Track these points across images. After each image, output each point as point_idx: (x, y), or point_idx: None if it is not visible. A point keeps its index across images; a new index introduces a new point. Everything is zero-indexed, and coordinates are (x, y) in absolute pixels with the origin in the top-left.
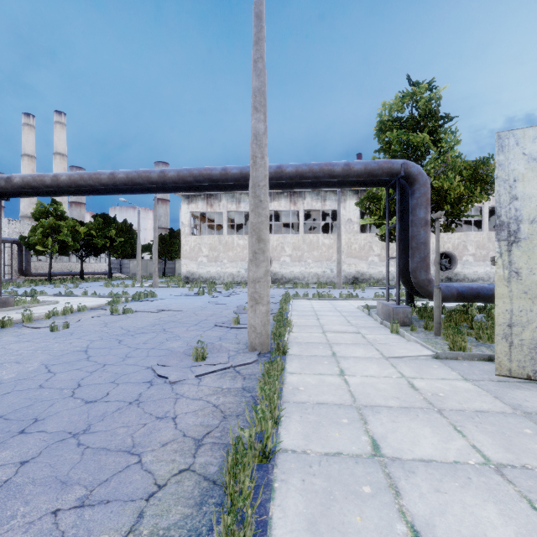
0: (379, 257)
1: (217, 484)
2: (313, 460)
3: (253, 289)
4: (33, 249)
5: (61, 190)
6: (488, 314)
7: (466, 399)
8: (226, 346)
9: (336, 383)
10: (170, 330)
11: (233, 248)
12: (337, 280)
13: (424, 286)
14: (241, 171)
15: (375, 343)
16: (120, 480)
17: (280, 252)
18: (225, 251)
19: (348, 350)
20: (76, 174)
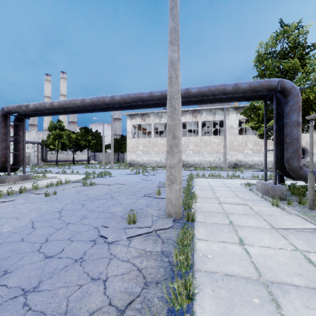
0: (252, 150)
1: None
2: None
3: (170, 172)
4: (48, 147)
5: (56, 112)
6: None
7: None
8: (151, 212)
9: (239, 253)
10: (116, 197)
11: (157, 146)
12: (224, 165)
13: (297, 171)
14: (161, 93)
15: (262, 214)
16: None
17: (186, 148)
18: (152, 147)
19: (242, 219)
20: (63, 101)
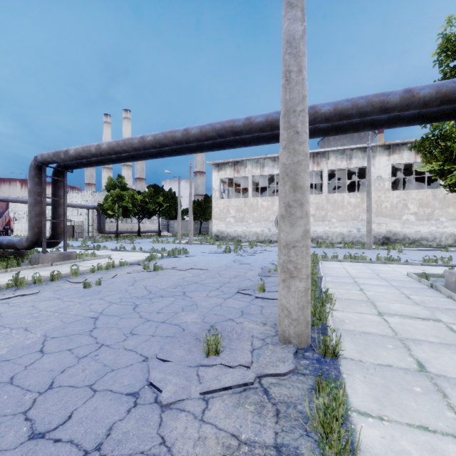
0: (416, 215)
1: None
2: None
3: (286, 256)
4: (106, 213)
5: (106, 159)
6: None
7: None
8: (249, 328)
9: None
10: (190, 294)
11: (257, 209)
12: (367, 240)
13: None
14: (266, 118)
15: None
16: None
17: None
18: (250, 212)
19: (443, 359)
20: (114, 141)
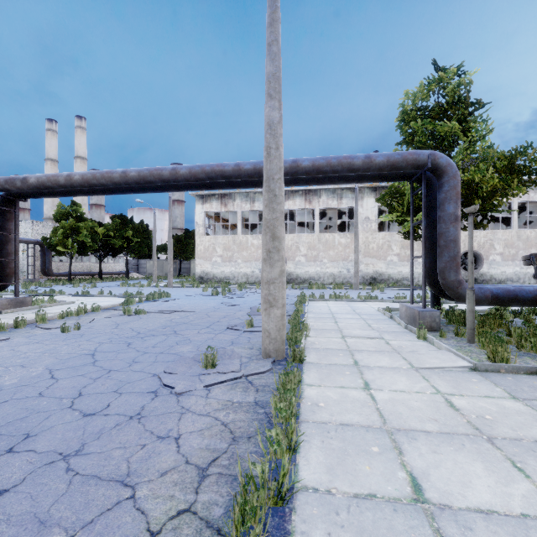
0: (398, 256)
1: (222, 535)
2: (340, 504)
3: (267, 290)
4: (55, 250)
5: (75, 190)
6: (526, 318)
7: (521, 425)
8: (239, 352)
9: (361, 399)
10: (181, 332)
11: (247, 248)
12: (354, 281)
13: (454, 288)
14: (254, 167)
15: (401, 351)
16: (107, 522)
17: (295, 252)
18: (239, 251)
19: (372, 358)
20: (89, 173)
